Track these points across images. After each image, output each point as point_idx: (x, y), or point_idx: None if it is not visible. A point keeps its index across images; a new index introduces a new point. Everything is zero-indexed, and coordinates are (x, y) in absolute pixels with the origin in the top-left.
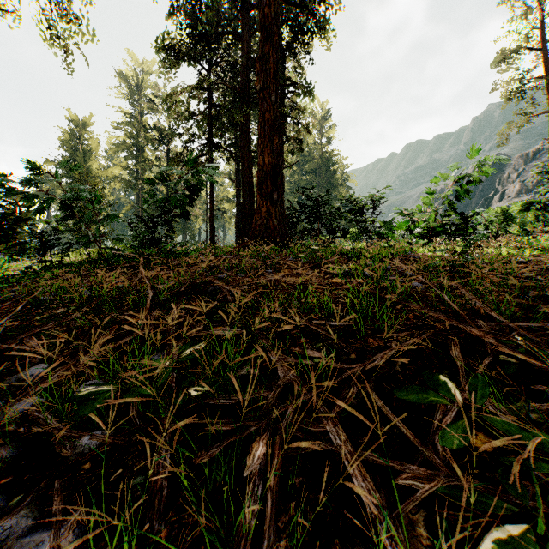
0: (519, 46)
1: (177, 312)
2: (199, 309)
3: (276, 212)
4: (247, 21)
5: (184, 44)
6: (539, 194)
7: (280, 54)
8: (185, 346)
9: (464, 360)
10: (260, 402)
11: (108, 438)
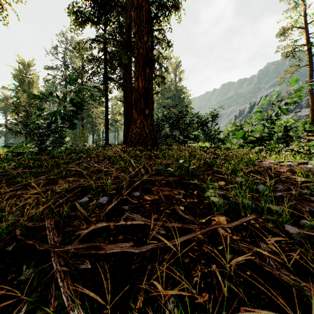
0: (292, 26)
1: None
2: None
3: (147, 123)
4: None
5: (88, 11)
6: None
7: (151, 20)
8: None
9: None
10: None
11: None
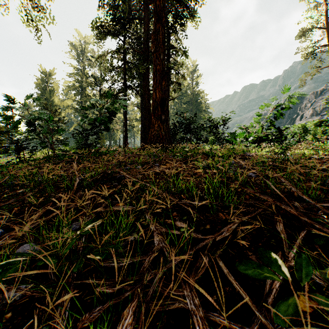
0: (312, 26)
1: (94, 193)
2: (103, 193)
3: (164, 127)
4: (147, 11)
5: (108, 25)
6: (328, 115)
7: (167, 31)
8: (89, 221)
9: (285, 231)
10: (136, 269)
11: (29, 291)
